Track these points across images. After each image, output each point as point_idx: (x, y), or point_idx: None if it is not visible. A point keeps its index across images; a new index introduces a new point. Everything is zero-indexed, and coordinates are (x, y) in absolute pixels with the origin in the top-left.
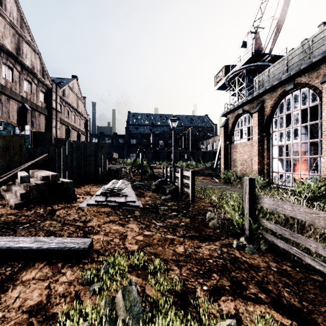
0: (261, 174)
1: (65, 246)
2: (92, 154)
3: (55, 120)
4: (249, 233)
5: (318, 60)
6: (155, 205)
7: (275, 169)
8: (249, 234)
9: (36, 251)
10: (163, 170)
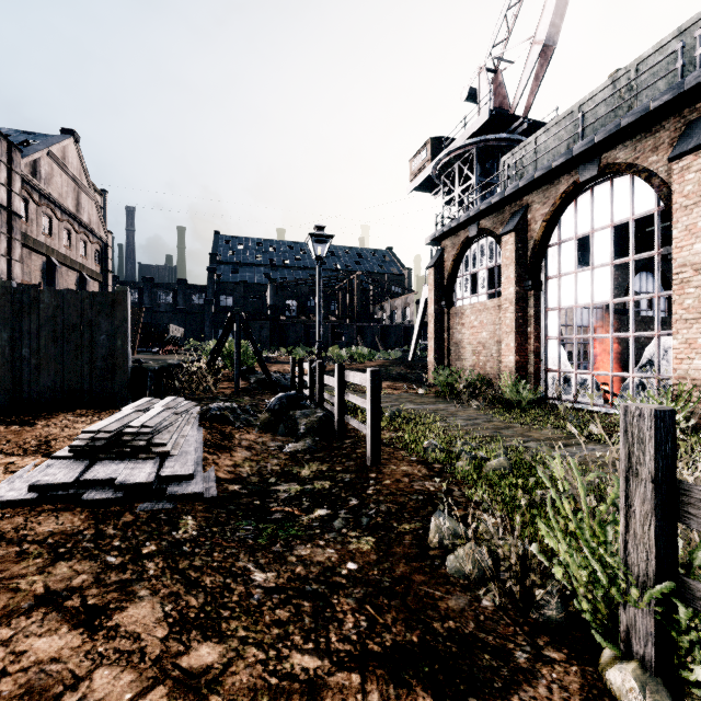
0: (521, 377)
1: None
2: (84, 322)
3: (6, 238)
4: (659, 655)
5: (661, 107)
6: (262, 478)
7: (552, 365)
8: (659, 660)
9: None
10: (294, 367)
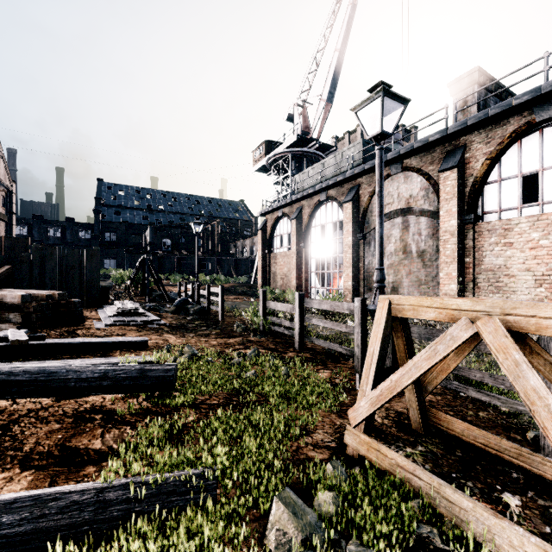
0: (299, 291)
1: (132, 340)
2: (77, 265)
3: None
4: (262, 327)
5: (341, 180)
6: (181, 324)
7: (313, 285)
8: (262, 328)
9: (111, 343)
10: (180, 287)
